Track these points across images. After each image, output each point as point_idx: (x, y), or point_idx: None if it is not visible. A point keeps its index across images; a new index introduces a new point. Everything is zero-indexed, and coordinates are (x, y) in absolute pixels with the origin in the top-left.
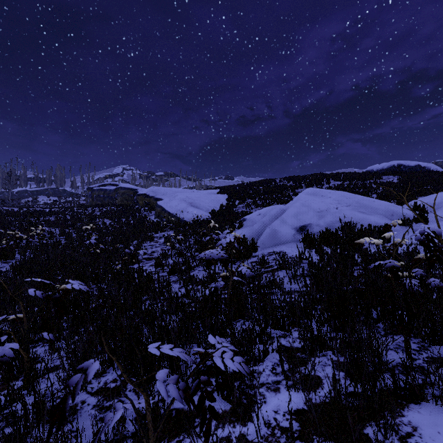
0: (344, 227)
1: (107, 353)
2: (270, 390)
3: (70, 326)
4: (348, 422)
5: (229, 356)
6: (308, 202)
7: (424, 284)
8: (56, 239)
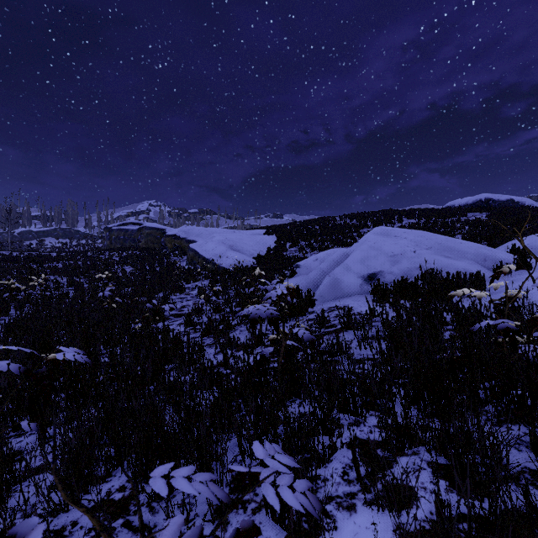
0: (424, 275)
1: (114, 447)
2: (342, 508)
3: (69, 406)
4: None
5: (287, 482)
6: (378, 244)
7: None
8: (62, 291)
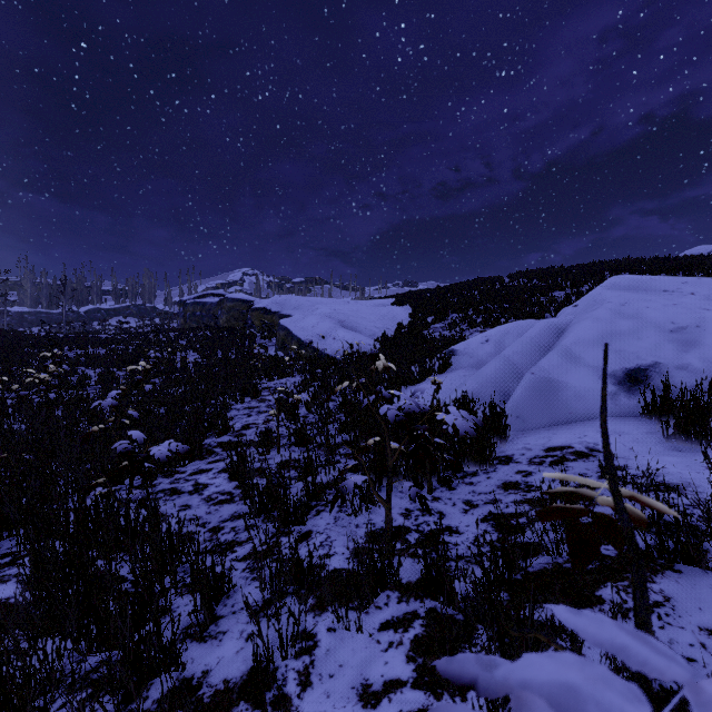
0: None
1: None
2: None
3: None
4: None
5: None
6: (632, 306)
7: None
8: (77, 392)
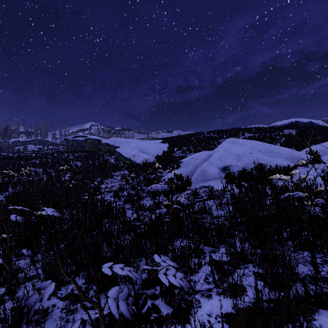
0: (257, 167)
1: (74, 265)
2: (204, 296)
3: (47, 243)
4: (269, 325)
5: (172, 273)
6: (229, 148)
7: (324, 210)
8: (39, 177)
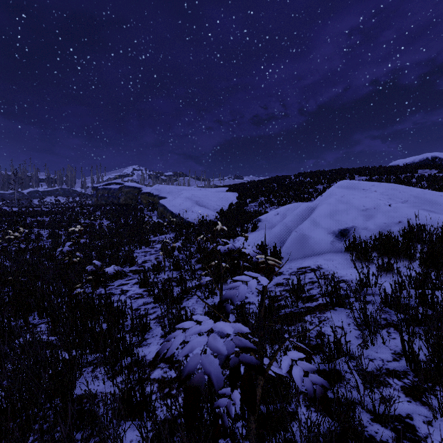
0: (409, 232)
1: None
2: None
3: None
4: None
5: None
6: (346, 197)
7: None
8: (37, 244)
